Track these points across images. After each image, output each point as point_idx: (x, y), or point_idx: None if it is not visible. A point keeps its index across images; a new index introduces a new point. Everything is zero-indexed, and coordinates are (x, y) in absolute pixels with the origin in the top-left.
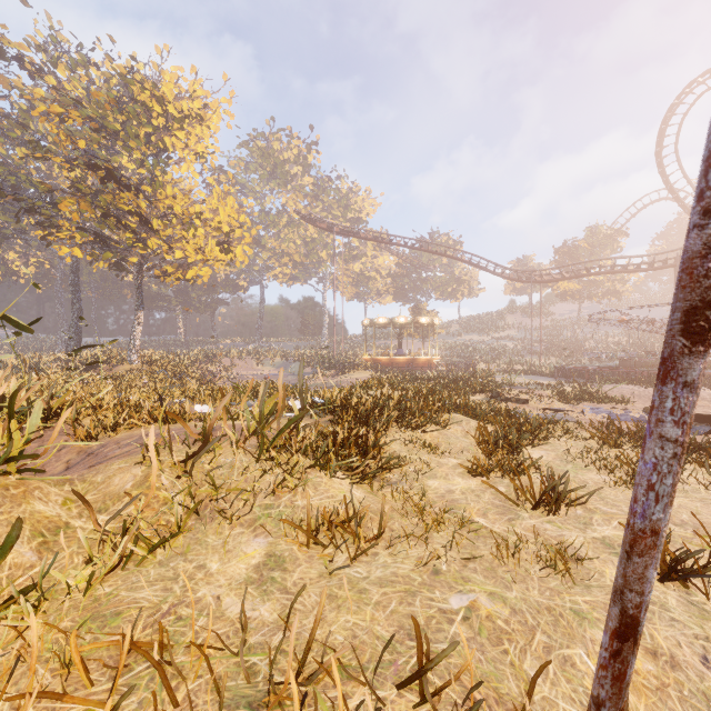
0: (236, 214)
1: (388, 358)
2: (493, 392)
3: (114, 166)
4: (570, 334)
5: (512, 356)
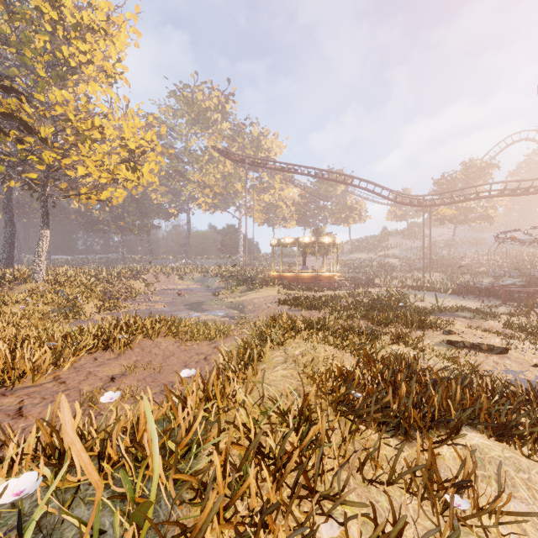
0: (141, 132)
1: (294, 274)
2: (443, 331)
3: (11, 77)
4: (446, 253)
5: (400, 271)
